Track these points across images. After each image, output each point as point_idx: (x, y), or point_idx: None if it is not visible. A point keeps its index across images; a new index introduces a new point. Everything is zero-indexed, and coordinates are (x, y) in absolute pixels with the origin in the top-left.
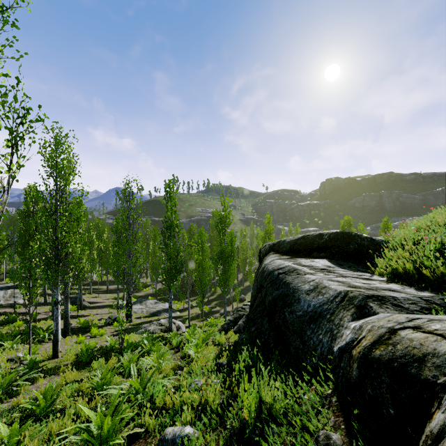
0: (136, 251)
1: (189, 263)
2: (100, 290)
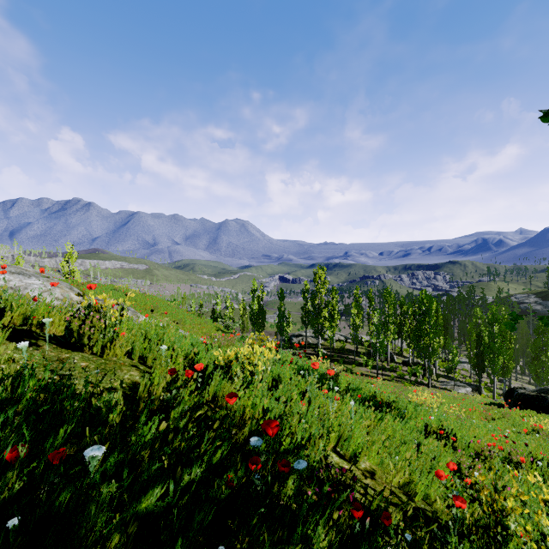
0: (546, 367)
1: None
2: (523, 380)
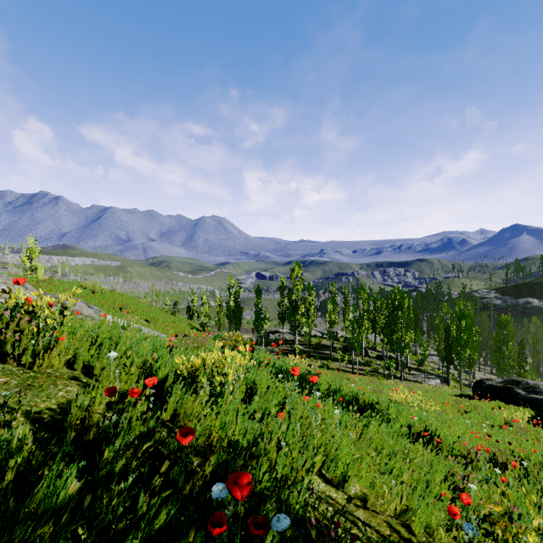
0: (507, 358)
1: (525, 376)
2: (486, 370)
